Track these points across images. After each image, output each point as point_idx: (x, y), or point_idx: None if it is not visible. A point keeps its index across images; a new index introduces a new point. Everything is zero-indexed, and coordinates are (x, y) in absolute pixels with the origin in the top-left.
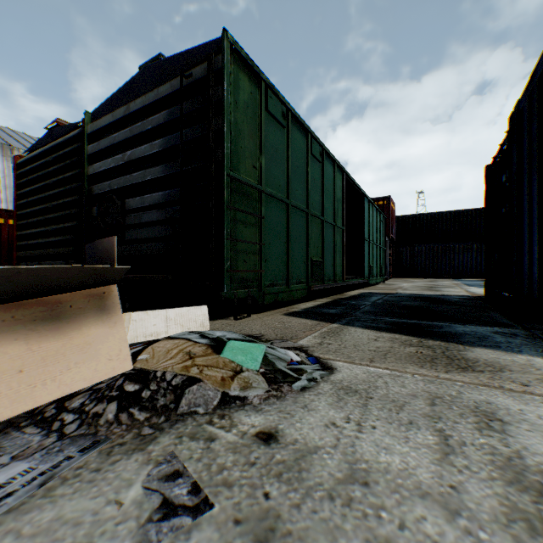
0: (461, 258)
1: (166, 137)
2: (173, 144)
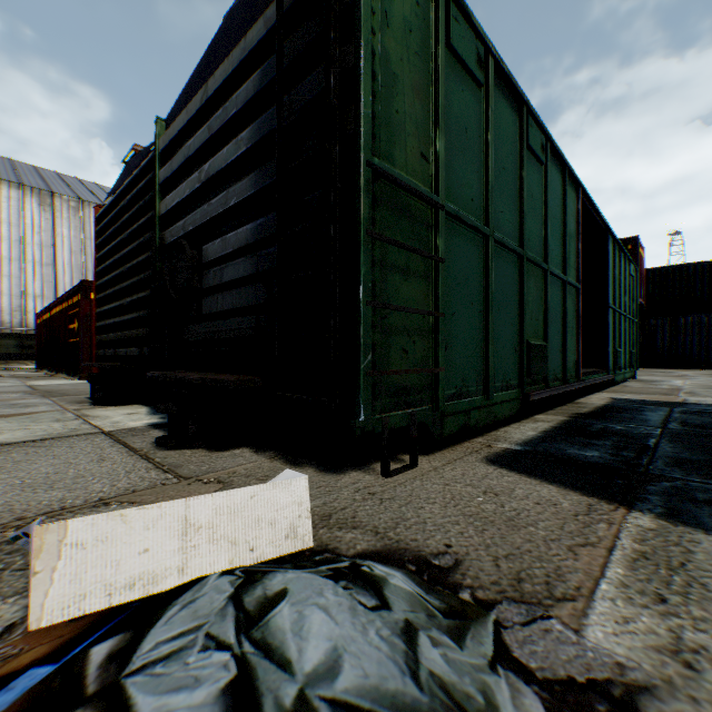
0: None
1: (258, 121)
2: (268, 130)
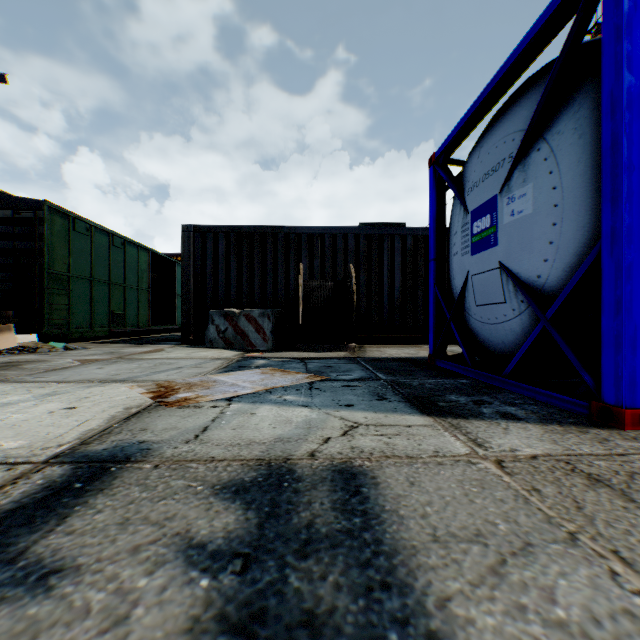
0: None
1: (0, 242)
2: (7, 247)
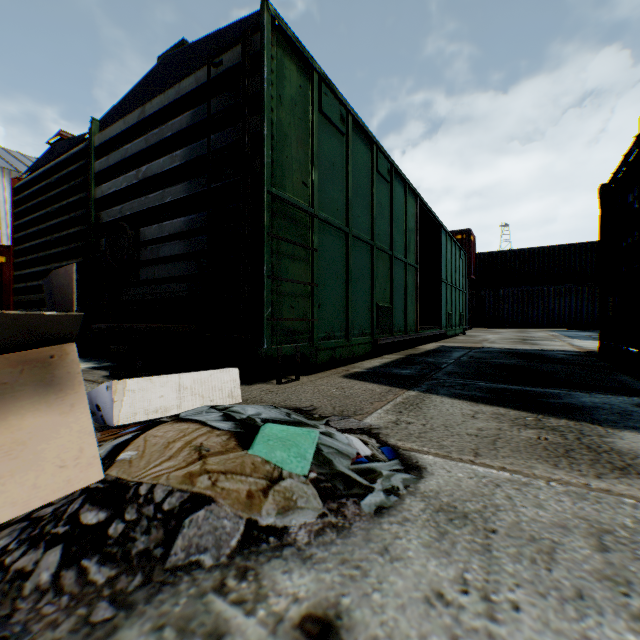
0: (558, 304)
1: (190, 146)
2: (199, 155)
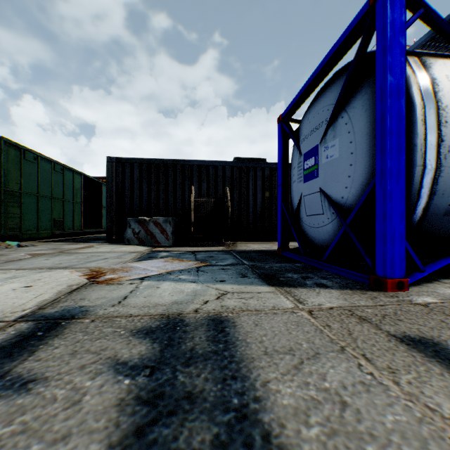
0: None
1: None
2: None
